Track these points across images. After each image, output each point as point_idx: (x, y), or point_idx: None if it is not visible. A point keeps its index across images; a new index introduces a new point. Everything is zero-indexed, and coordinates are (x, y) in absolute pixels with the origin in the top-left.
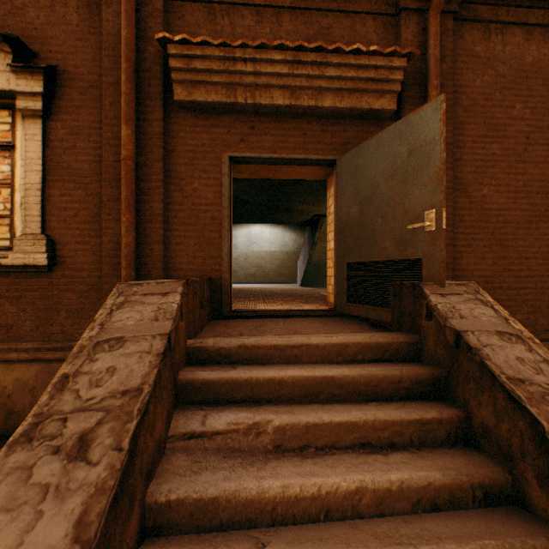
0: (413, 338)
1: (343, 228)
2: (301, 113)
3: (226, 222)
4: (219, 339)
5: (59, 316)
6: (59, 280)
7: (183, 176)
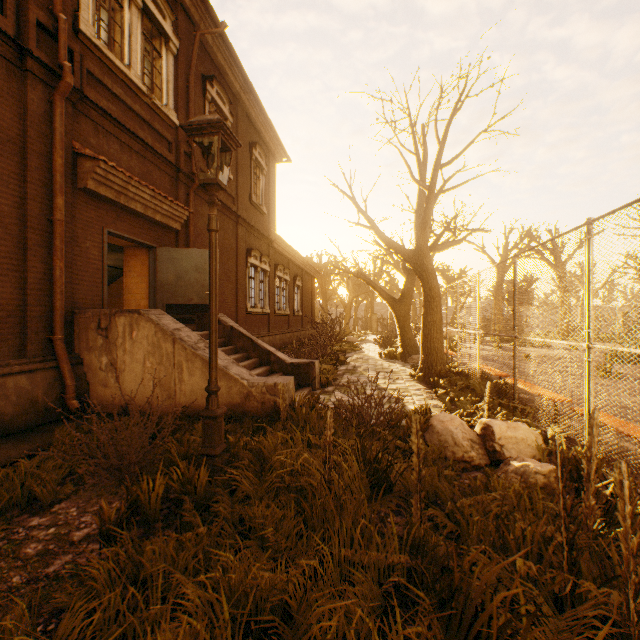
0: None
1: (163, 286)
2: (142, 216)
3: (106, 273)
4: None
5: None
6: None
7: (80, 236)
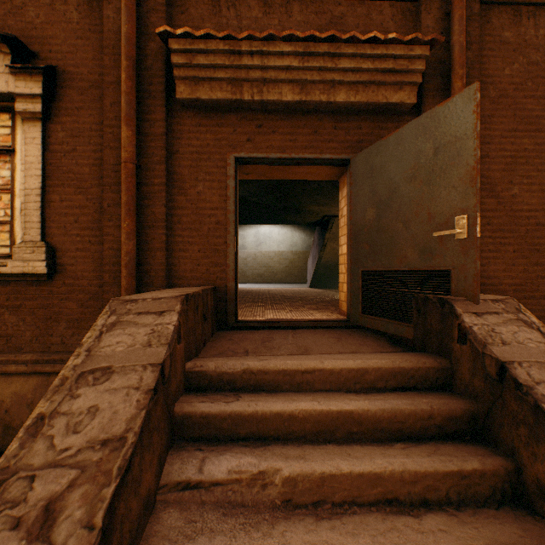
0: (442, 362)
1: (358, 233)
2: (312, 109)
3: (231, 227)
4: (221, 362)
5: (59, 327)
6: (59, 288)
7: (186, 178)
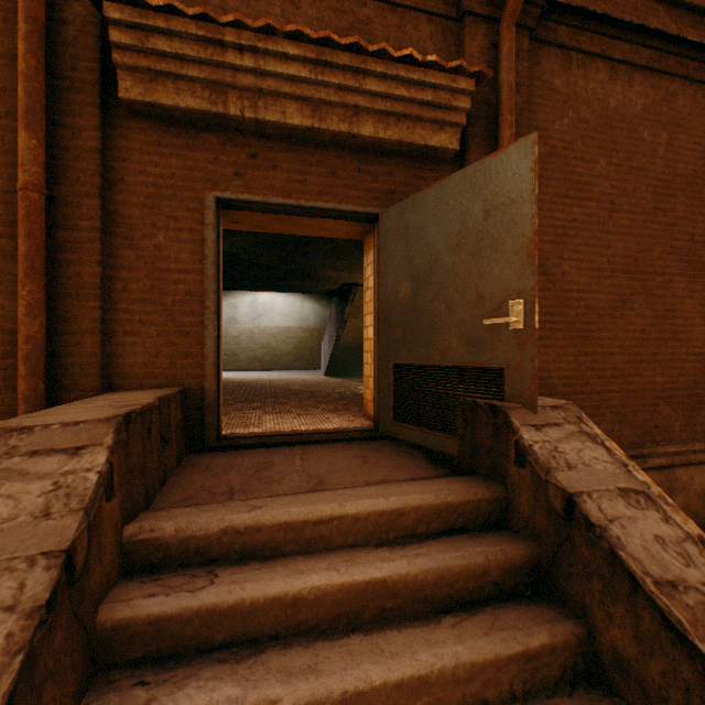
0: (496, 491)
1: (389, 313)
2: (328, 142)
3: (210, 300)
4: (186, 520)
5: None
6: None
7: (137, 223)
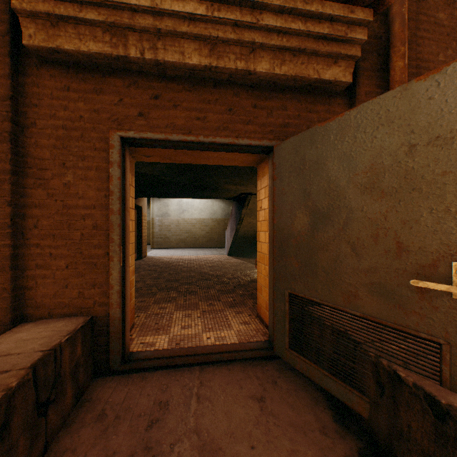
0: None
1: (284, 242)
2: (226, 80)
3: (115, 233)
4: None
5: None
6: None
7: (47, 163)
